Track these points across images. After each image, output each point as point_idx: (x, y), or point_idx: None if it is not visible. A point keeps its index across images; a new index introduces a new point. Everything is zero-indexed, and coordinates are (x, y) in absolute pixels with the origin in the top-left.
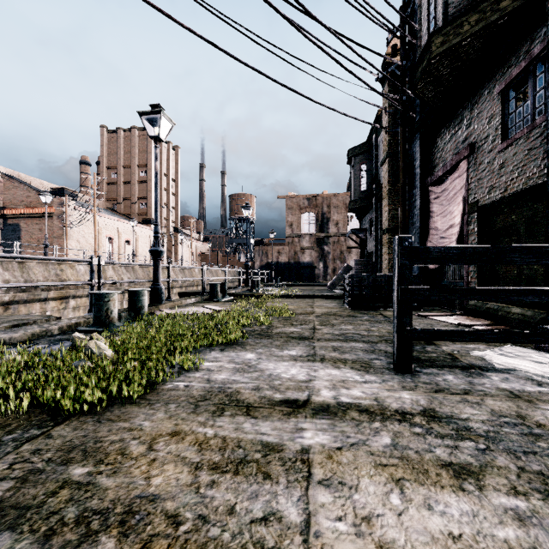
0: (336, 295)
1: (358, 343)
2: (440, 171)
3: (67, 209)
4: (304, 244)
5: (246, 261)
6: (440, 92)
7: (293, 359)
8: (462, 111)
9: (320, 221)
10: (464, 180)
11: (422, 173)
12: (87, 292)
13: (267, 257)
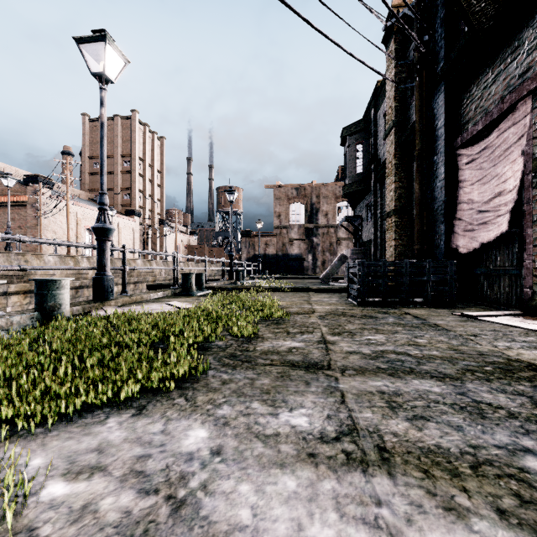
0: (335, 288)
1: (424, 381)
2: (479, 123)
3: (41, 198)
4: (293, 236)
5: (230, 250)
6: (493, 1)
7: (307, 456)
8: (521, 33)
9: (309, 212)
10: (525, 126)
11: (448, 133)
12: None
13: (254, 249)
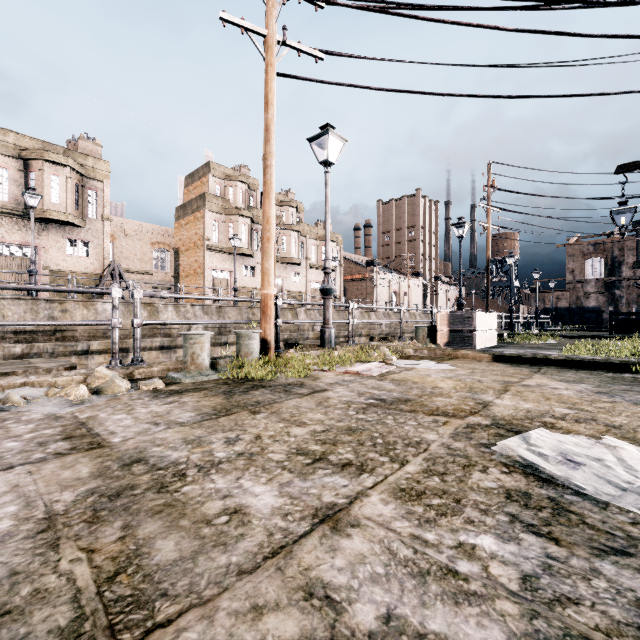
0: None
1: None
2: None
3: (377, 274)
4: (589, 290)
5: (536, 309)
6: None
7: None
8: None
9: (609, 266)
10: None
11: None
12: (411, 330)
13: (543, 303)
